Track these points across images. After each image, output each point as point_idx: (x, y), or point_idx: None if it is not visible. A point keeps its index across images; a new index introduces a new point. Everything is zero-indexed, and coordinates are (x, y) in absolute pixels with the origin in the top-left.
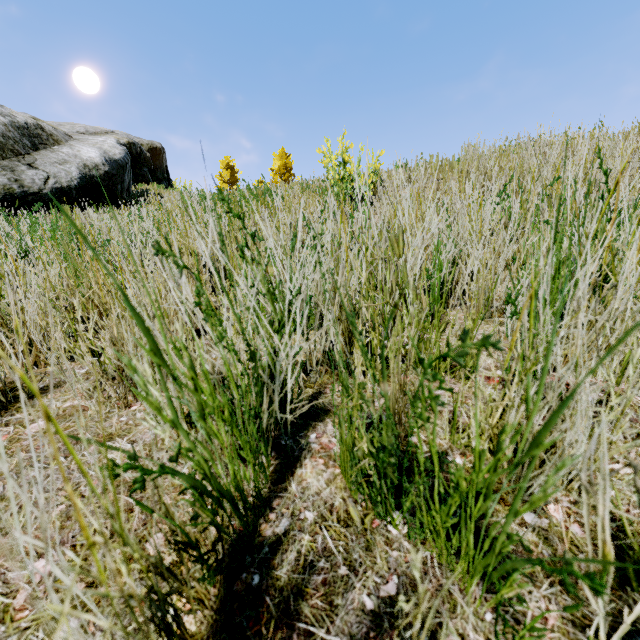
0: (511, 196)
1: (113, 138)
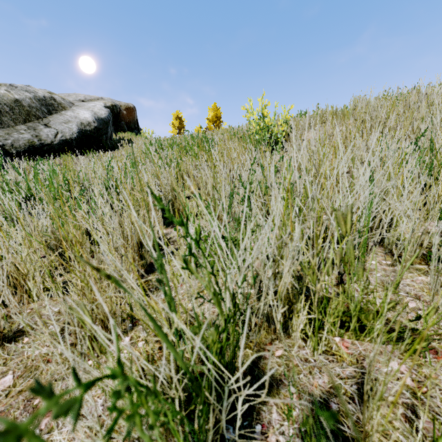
0: (403, 139)
1: (102, 102)
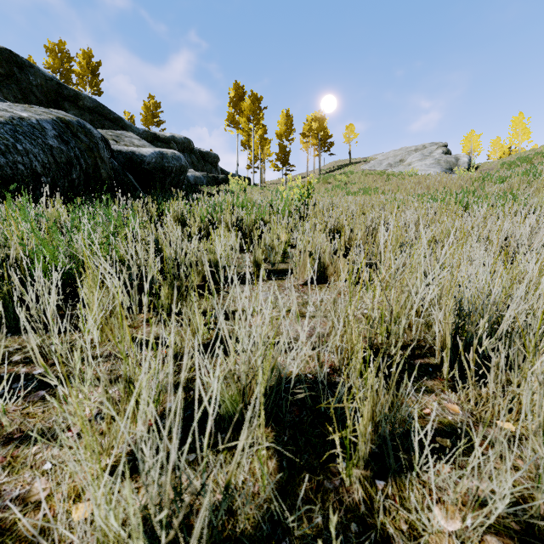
0: None
1: (441, 150)
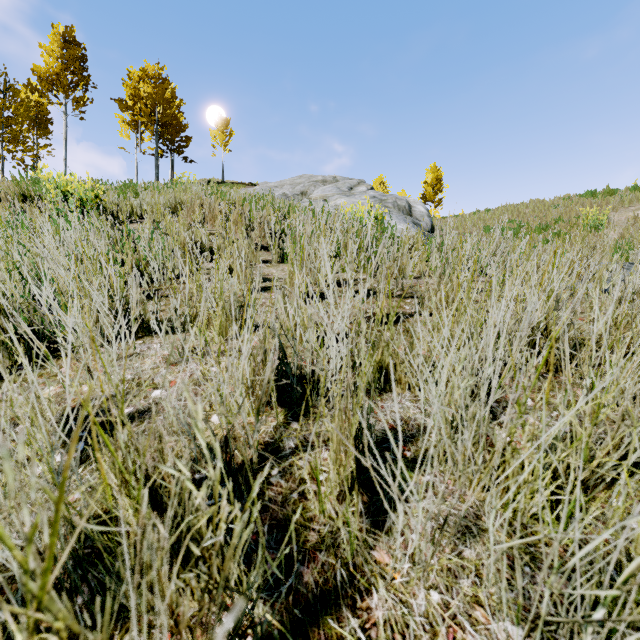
0: None
1: (364, 187)
